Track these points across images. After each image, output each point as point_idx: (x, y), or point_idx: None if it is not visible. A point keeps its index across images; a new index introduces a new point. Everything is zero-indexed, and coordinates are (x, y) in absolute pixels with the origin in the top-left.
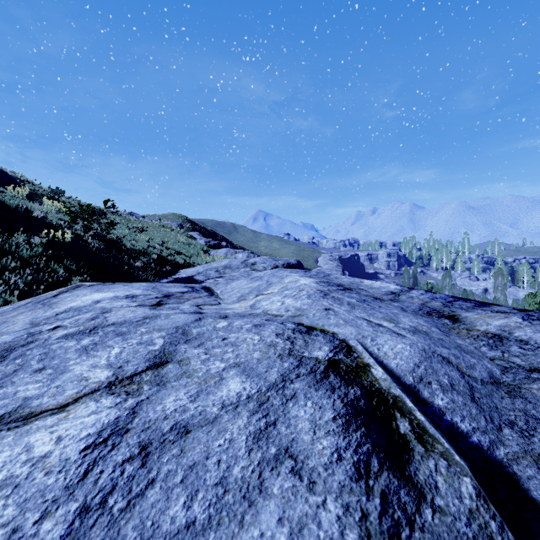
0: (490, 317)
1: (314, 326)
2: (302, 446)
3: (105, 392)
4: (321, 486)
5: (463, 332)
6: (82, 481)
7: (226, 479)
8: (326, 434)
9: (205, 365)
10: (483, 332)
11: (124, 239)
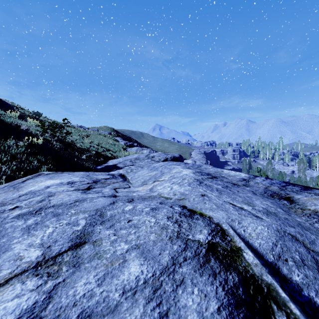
0: (316, 199)
1: (194, 209)
2: None
3: (31, 273)
4: None
5: (299, 210)
6: None
7: None
8: None
9: (113, 247)
10: (313, 211)
11: (75, 142)
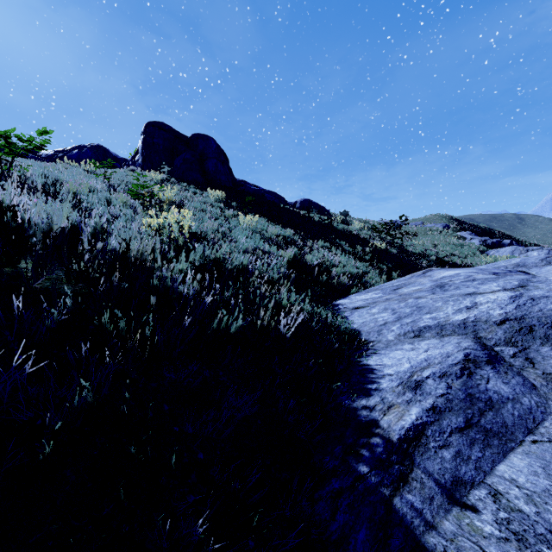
0: None
1: None
2: None
3: (504, 291)
4: None
5: None
6: (513, 302)
7: None
8: None
9: (548, 287)
10: None
11: (405, 245)
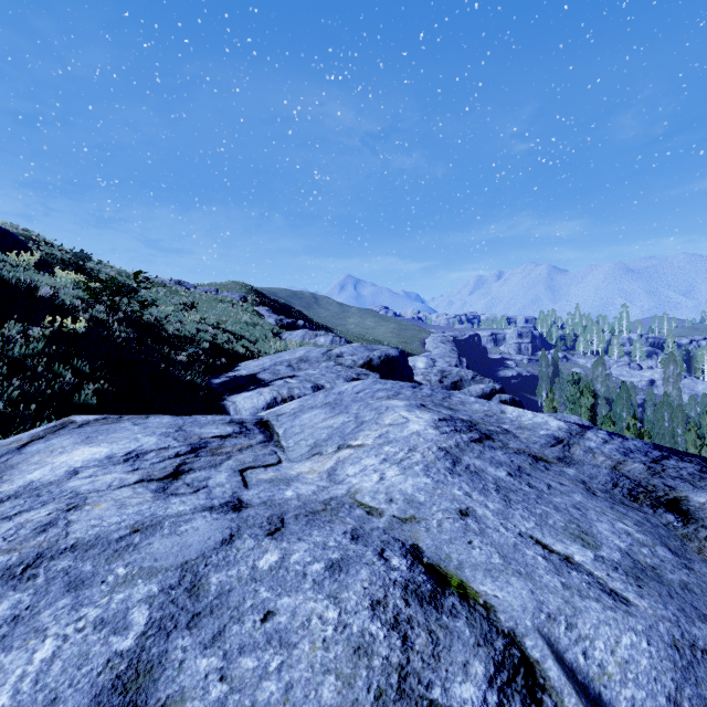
0: None
1: (443, 563)
2: None
3: None
4: None
5: None
6: None
7: None
8: None
9: None
10: None
11: (165, 321)
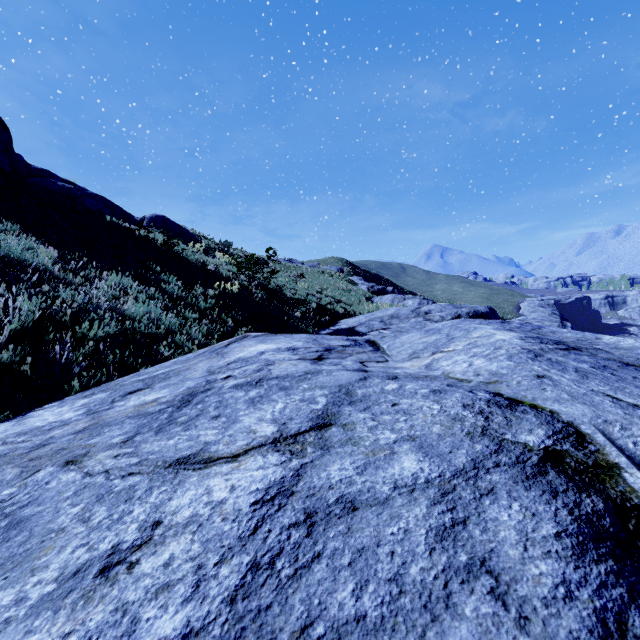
0: None
1: (519, 398)
2: (506, 563)
3: (270, 448)
4: (537, 627)
5: None
6: (252, 535)
7: (401, 577)
8: (544, 555)
9: (372, 434)
10: None
11: (284, 287)
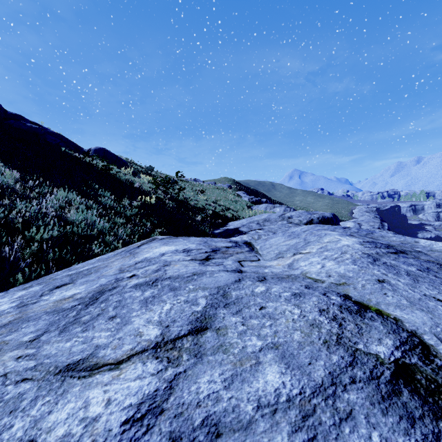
0: None
1: (365, 302)
2: None
3: (151, 354)
4: None
5: None
6: None
7: None
8: None
9: (241, 340)
10: None
11: (189, 199)
